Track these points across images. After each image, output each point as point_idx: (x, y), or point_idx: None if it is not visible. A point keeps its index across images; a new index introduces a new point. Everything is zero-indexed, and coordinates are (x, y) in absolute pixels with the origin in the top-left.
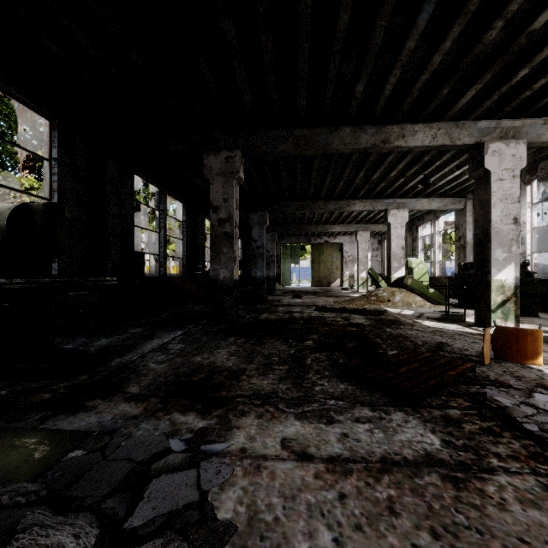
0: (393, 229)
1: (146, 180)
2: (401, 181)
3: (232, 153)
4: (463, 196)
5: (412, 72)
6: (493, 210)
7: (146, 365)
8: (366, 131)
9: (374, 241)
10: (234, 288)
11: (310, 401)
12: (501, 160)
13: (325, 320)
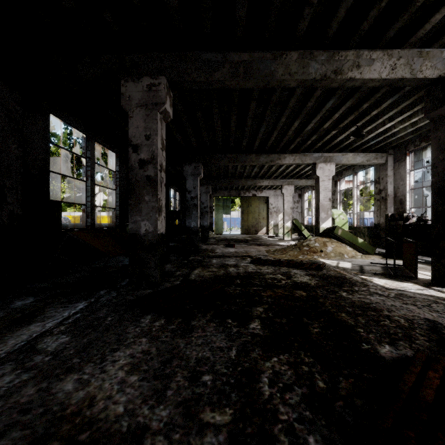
0: (321, 181)
1: (68, 123)
2: (332, 133)
3: (156, 80)
4: (384, 152)
5: None
6: None
7: None
8: (315, 58)
9: (295, 195)
10: (158, 243)
11: None
12: None
13: (265, 278)
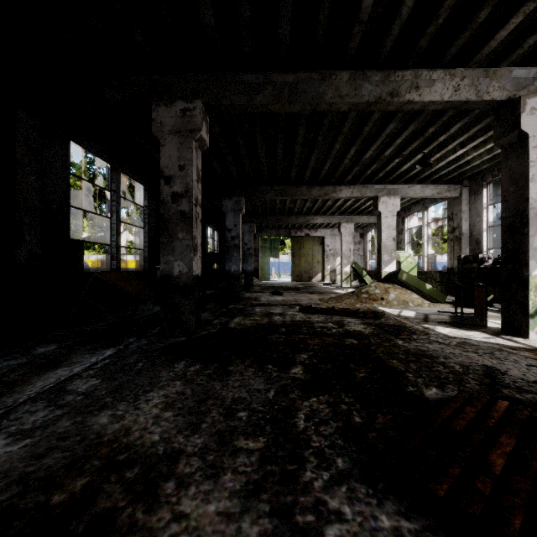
0: (383, 218)
1: (91, 151)
2: (395, 161)
3: (190, 104)
4: (458, 183)
5: None
6: (532, 184)
7: None
8: (369, 78)
9: (356, 235)
10: (193, 286)
11: None
12: None
13: (314, 327)
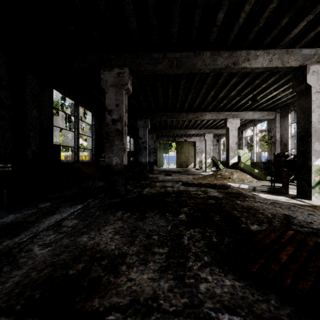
0: (230, 131)
1: (64, 94)
2: (237, 99)
3: (122, 70)
4: (274, 110)
5: (262, 2)
6: (313, 114)
7: (30, 249)
8: (221, 55)
9: (214, 140)
10: (123, 171)
11: (199, 317)
12: (318, 78)
13: (190, 193)
